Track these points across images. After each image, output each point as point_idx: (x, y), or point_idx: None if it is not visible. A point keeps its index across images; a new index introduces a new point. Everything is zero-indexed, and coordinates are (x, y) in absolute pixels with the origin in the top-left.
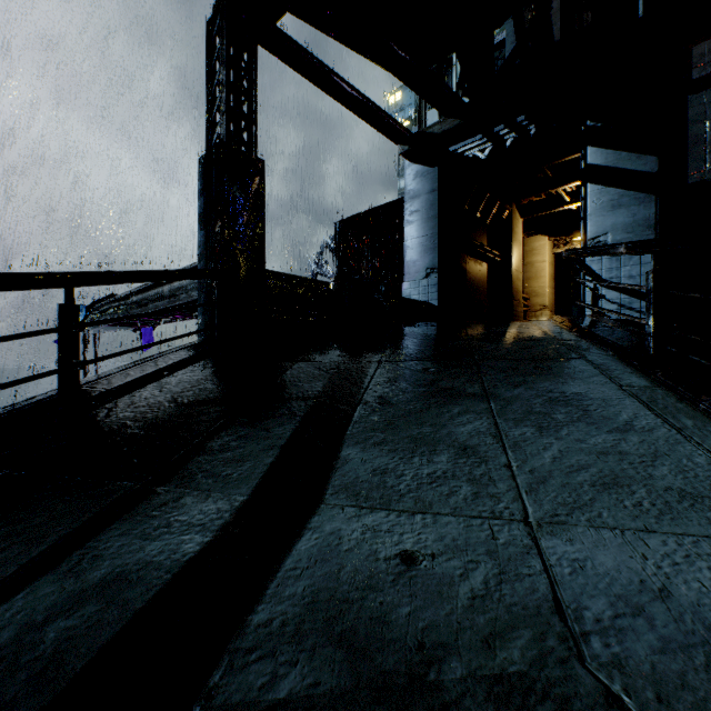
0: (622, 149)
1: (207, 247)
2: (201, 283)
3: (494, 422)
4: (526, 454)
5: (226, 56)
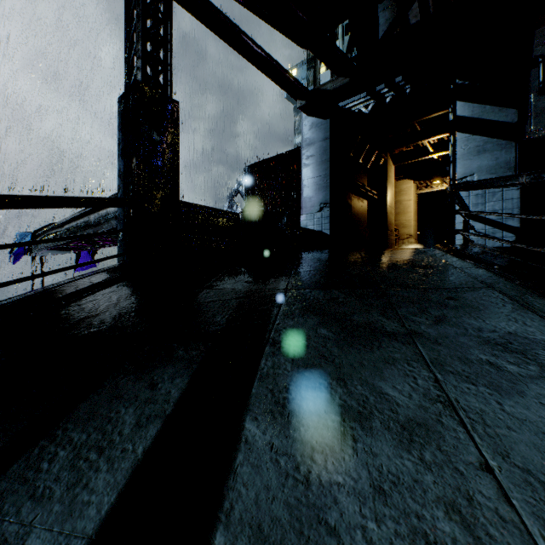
0: (487, 103)
1: (124, 179)
2: (120, 212)
3: (434, 377)
4: (501, 441)
5: (141, 2)
